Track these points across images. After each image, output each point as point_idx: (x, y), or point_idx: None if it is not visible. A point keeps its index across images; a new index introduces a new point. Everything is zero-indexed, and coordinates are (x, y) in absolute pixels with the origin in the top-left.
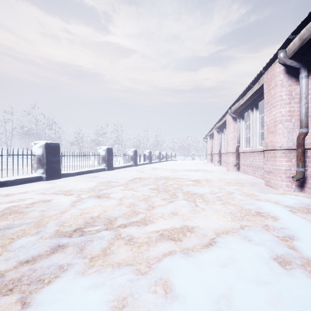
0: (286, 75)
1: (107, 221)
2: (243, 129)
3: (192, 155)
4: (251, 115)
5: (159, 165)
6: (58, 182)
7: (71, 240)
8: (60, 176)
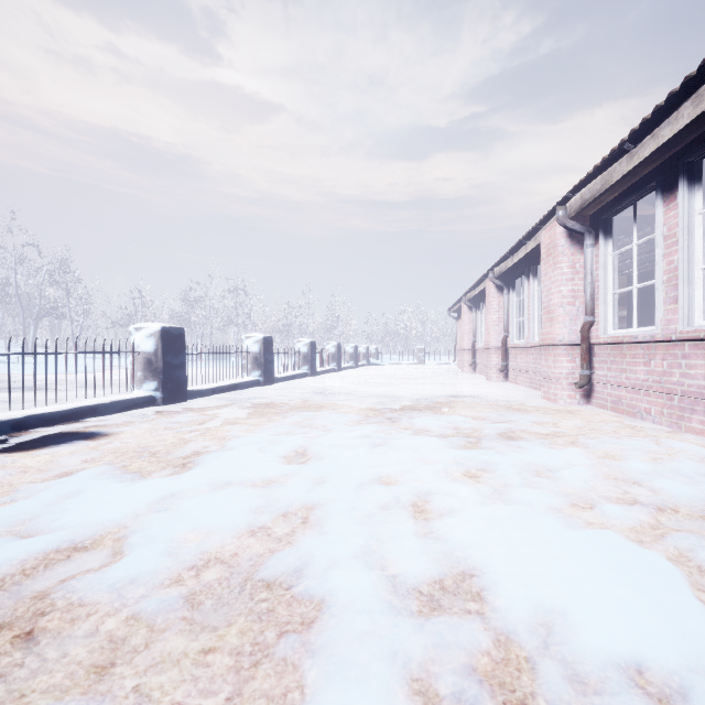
0: None
1: None
2: (608, 270)
3: (419, 351)
4: (663, 213)
5: (337, 381)
6: None
7: None
8: None
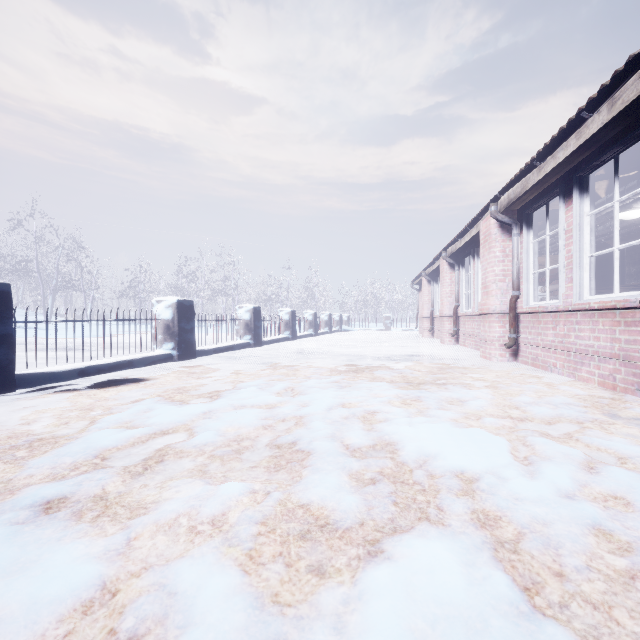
0: None
1: None
2: (529, 254)
3: (386, 319)
4: (564, 213)
5: (314, 344)
6: None
7: None
8: (12, 384)
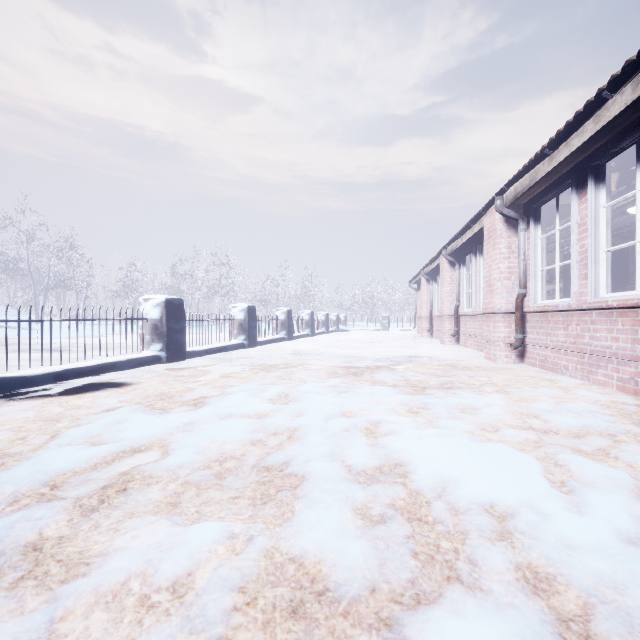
0: None
1: None
2: (537, 250)
3: (383, 319)
4: (577, 205)
5: (311, 345)
6: None
7: None
8: None
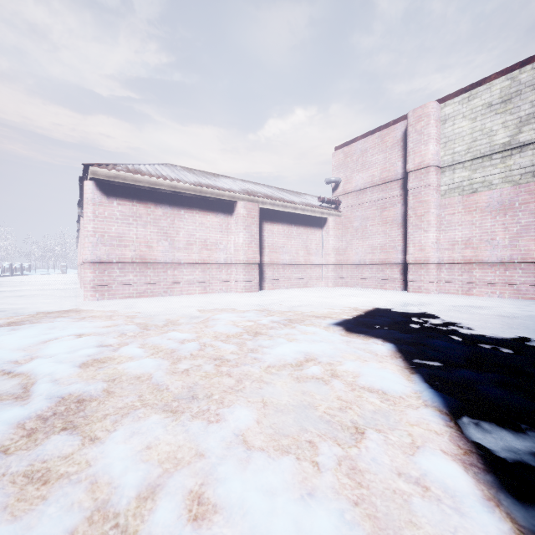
0: None
1: None
2: None
3: (63, 267)
4: None
5: None
6: None
7: None
8: None
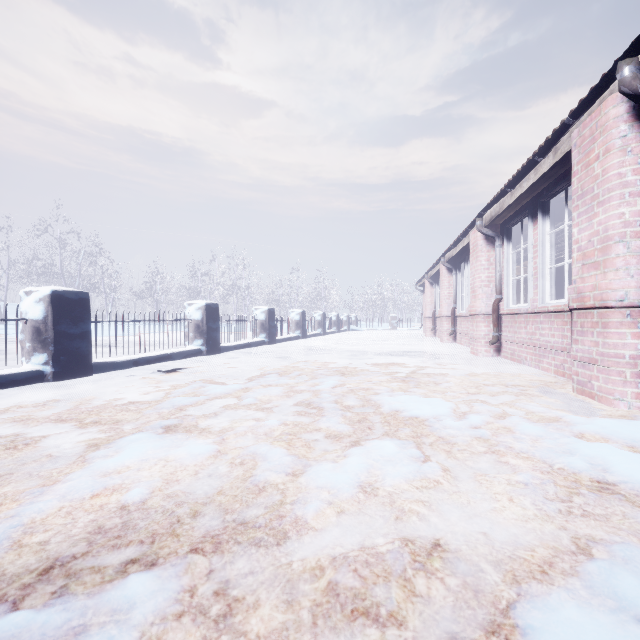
0: (636, 123)
1: (165, 525)
2: (509, 263)
3: (392, 319)
4: (532, 231)
5: (323, 342)
6: (80, 386)
7: (5, 631)
8: (90, 370)
